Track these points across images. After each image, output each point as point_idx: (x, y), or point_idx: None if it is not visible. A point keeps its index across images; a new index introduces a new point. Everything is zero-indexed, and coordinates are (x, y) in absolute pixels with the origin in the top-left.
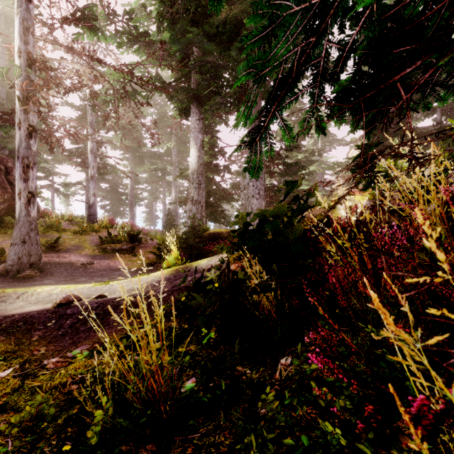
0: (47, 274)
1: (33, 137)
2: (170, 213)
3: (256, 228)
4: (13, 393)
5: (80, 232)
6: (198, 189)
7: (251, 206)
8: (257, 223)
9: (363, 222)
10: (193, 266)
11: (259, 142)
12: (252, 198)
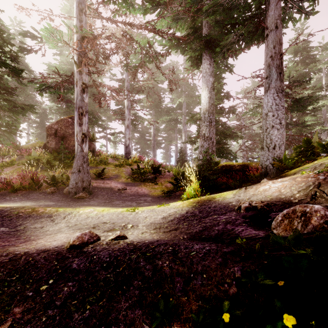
0: (94, 196)
1: (85, 92)
2: (182, 151)
3: None
4: None
5: (119, 165)
6: (209, 126)
7: (270, 137)
8: None
9: None
10: (217, 199)
11: None
12: (271, 128)
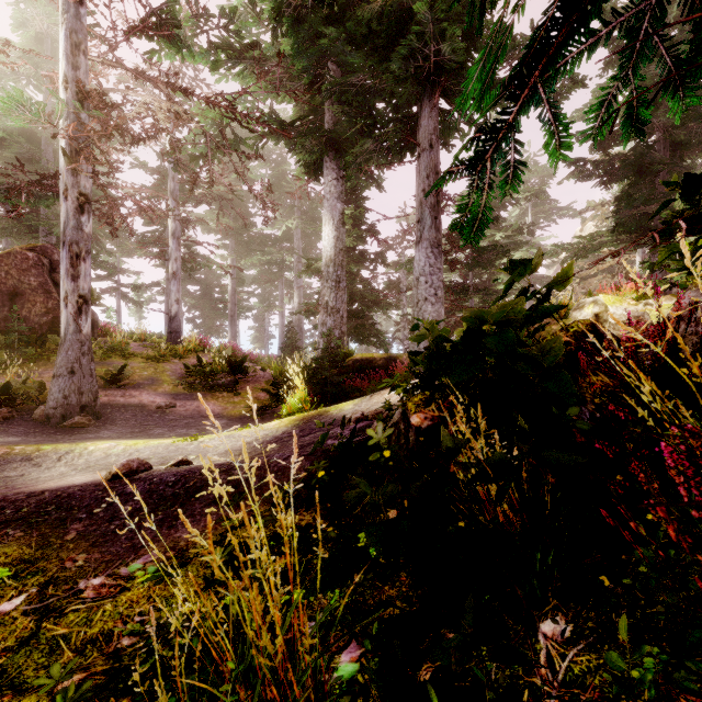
0: (106, 422)
1: (86, 211)
2: (291, 328)
3: (459, 347)
4: (18, 648)
5: (156, 358)
6: (335, 289)
7: (423, 315)
8: (462, 338)
9: (701, 332)
10: (330, 413)
11: (490, 163)
12: (424, 302)
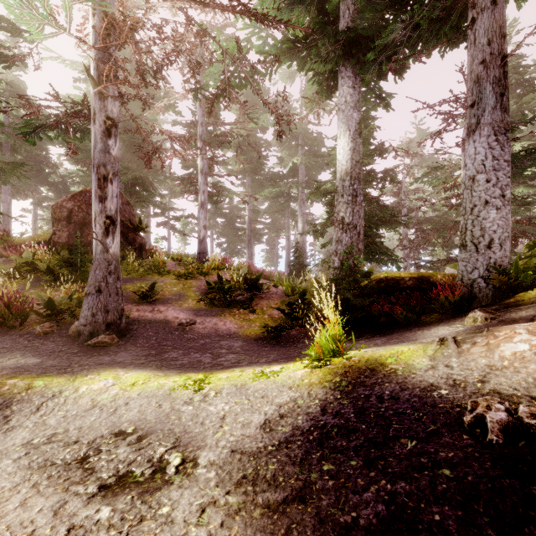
0: (128, 340)
1: (113, 135)
2: (298, 248)
3: None
4: None
5: (185, 275)
6: (352, 204)
7: (481, 224)
8: None
9: None
10: (390, 369)
11: None
12: (483, 207)
